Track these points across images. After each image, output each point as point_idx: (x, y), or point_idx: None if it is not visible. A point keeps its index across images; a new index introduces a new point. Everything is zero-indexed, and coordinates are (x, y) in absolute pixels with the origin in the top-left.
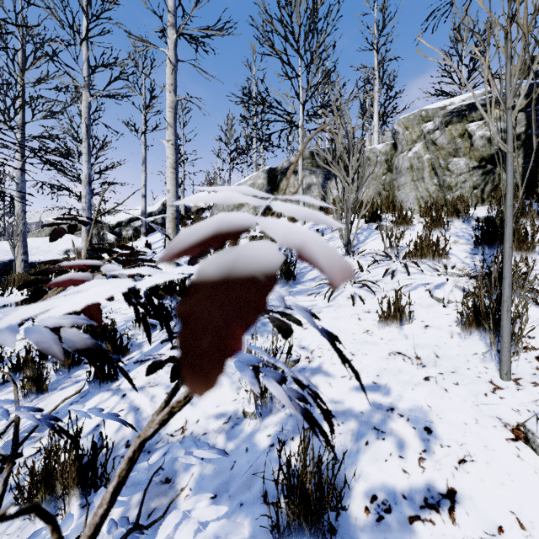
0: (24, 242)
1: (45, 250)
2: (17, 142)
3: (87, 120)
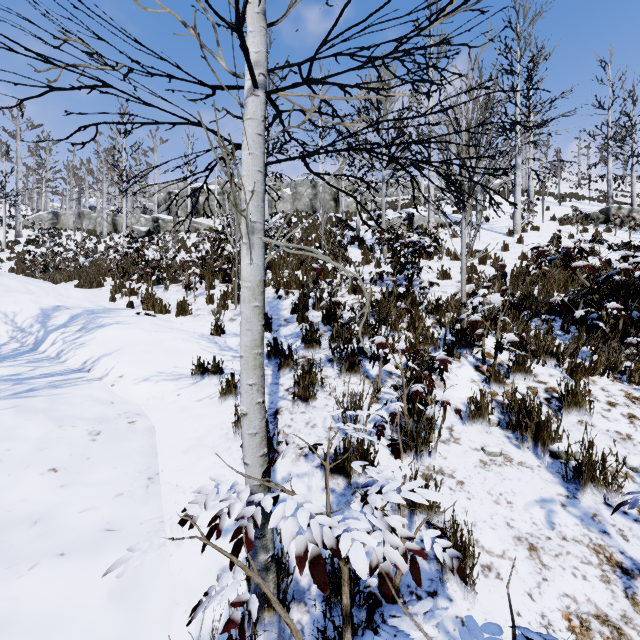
0: None
1: None
2: None
3: None
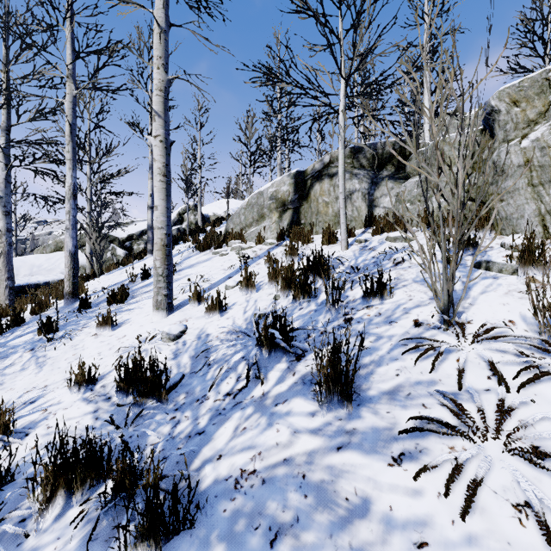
0: (8, 265)
1: (47, 268)
2: (0, 149)
3: (71, 117)
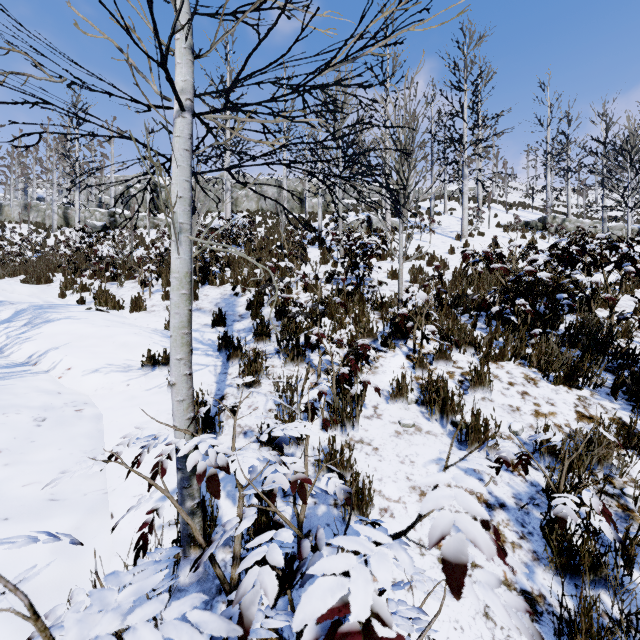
0: None
1: None
2: None
3: None
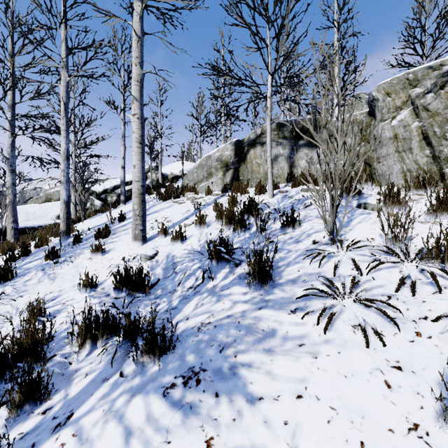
0: (13, 211)
1: (40, 215)
2: (7, 121)
3: (65, 98)
